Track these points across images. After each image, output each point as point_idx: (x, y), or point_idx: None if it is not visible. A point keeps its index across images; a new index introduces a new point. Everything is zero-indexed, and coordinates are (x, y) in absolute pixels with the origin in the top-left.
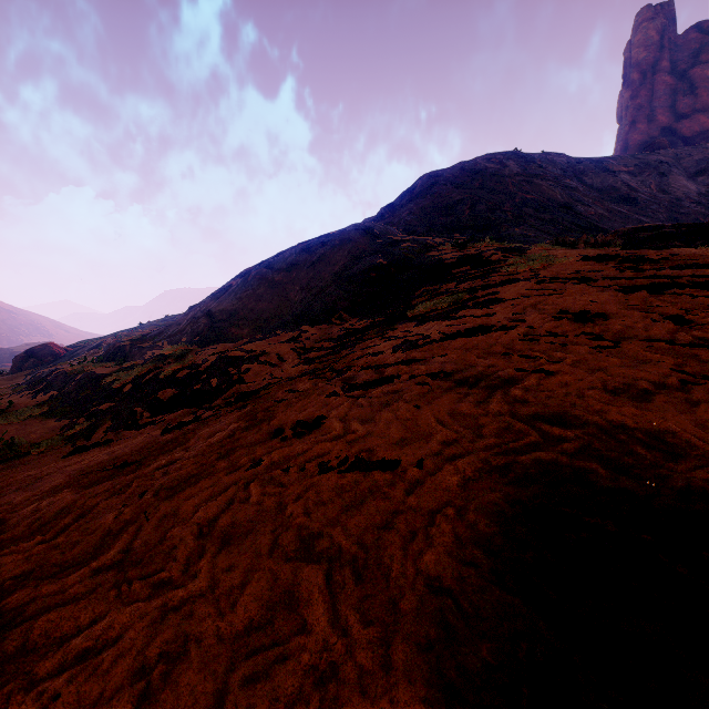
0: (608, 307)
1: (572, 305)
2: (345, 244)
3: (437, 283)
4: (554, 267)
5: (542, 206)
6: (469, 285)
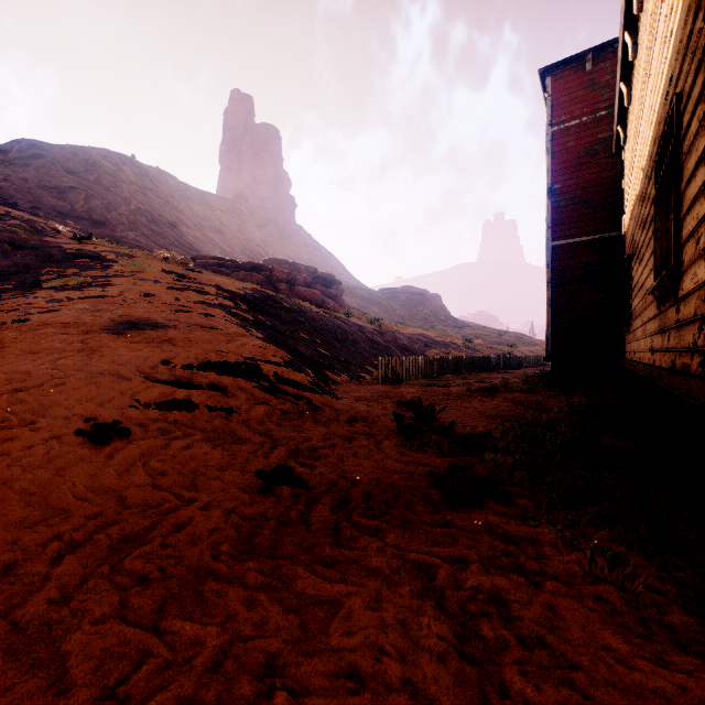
0: (159, 293)
1: (146, 291)
2: None
3: (62, 267)
4: (146, 272)
5: (154, 219)
6: (91, 273)
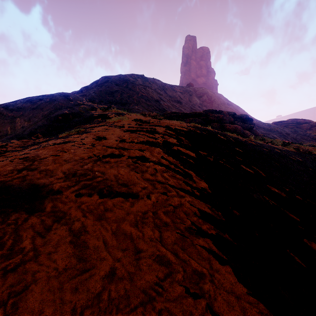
0: (112, 136)
1: (105, 135)
2: (52, 101)
3: (85, 124)
4: (121, 122)
5: (148, 99)
6: (91, 125)
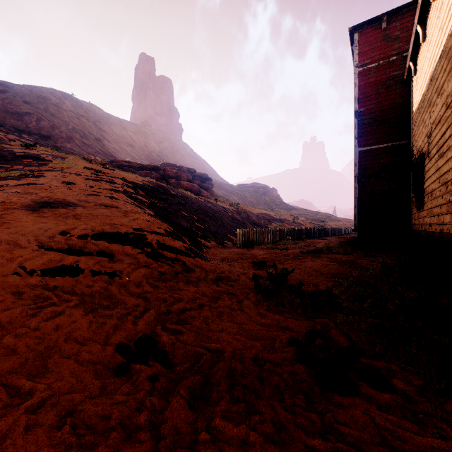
0: (78, 182)
1: (69, 181)
2: None
3: (10, 164)
4: (72, 168)
5: (85, 135)
6: (31, 168)
